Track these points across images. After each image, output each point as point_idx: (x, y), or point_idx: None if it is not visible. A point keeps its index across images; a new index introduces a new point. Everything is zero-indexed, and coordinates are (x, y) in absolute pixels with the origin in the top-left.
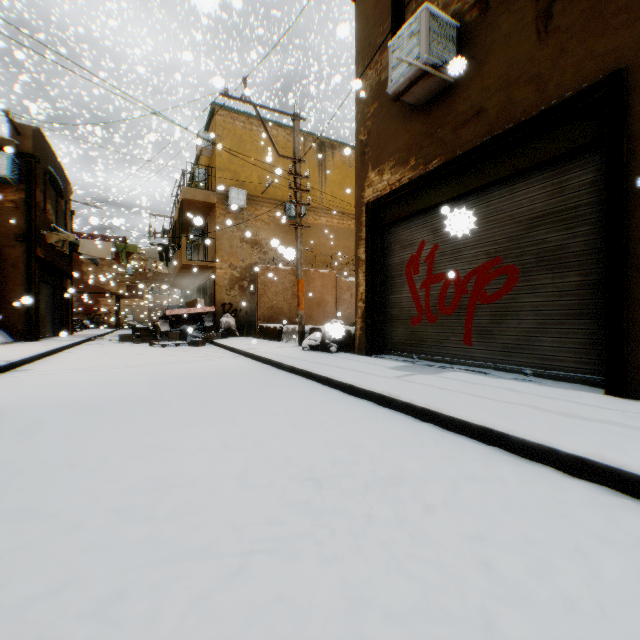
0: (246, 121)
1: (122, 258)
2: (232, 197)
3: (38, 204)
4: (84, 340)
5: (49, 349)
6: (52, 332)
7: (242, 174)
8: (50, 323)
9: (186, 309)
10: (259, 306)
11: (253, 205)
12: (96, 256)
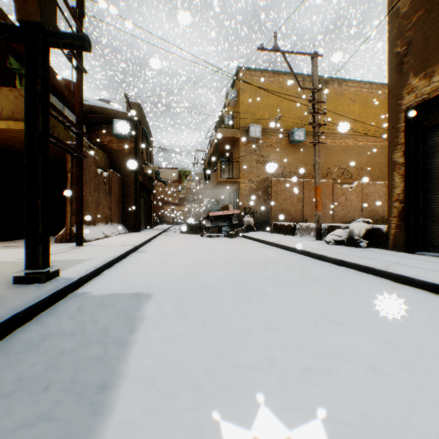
0: (260, 75)
1: (182, 179)
2: (251, 131)
3: (139, 149)
4: (161, 232)
5: (149, 237)
6: (144, 226)
7: (257, 114)
8: (143, 221)
9: (222, 212)
10: (272, 209)
11: (265, 135)
12: (168, 179)
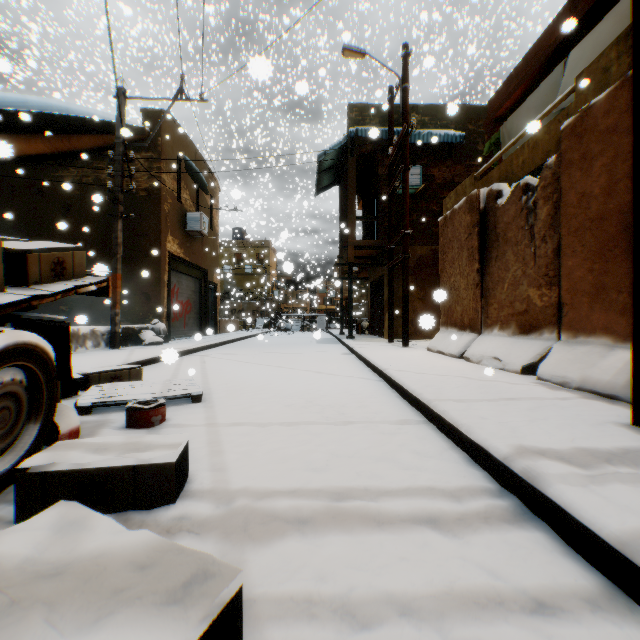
0: None
1: None
2: None
3: None
4: None
5: (372, 359)
6: None
7: None
8: None
9: None
10: None
11: None
12: None
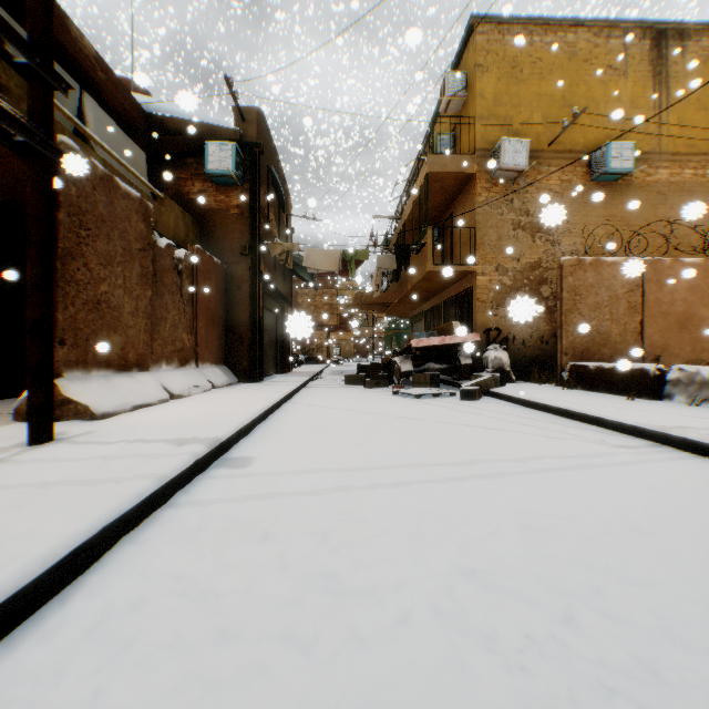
0: (522, 32)
1: (350, 270)
2: (505, 155)
3: (260, 209)
4: (306, 381)
5: (273, 401)
6: (273, 369)
7: (515, 119)
8: (271, 358)
9: (438, 338)
10: (564, 330)
11: (534, 166)
12: (320, 270)
